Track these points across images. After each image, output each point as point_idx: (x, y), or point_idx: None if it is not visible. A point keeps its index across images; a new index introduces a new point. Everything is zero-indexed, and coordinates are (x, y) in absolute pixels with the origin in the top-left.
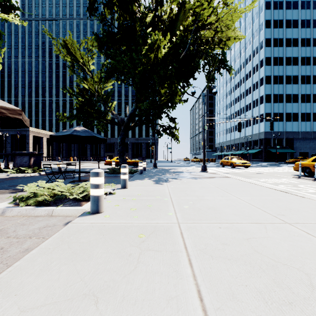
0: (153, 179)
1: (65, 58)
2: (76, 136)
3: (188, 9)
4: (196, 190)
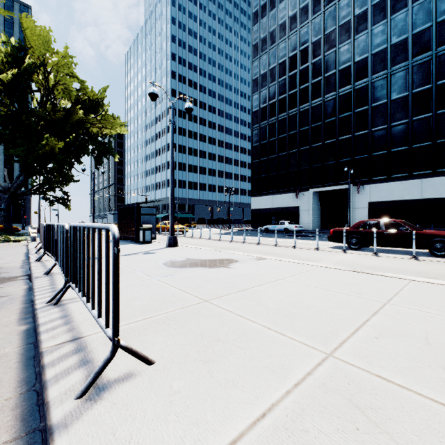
0: None
1: None
2: None
3: (78, 119)
4: None
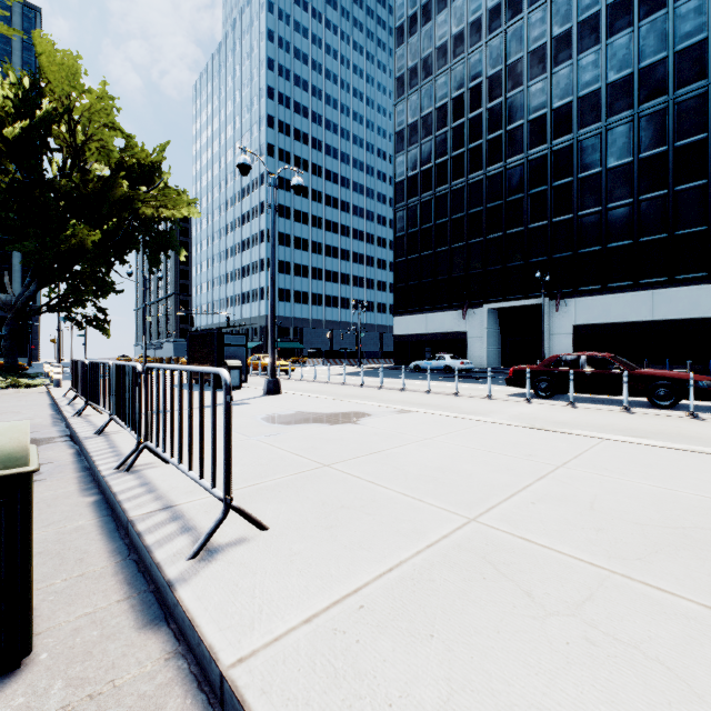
0: None
1: None
2: None
3: (122, 195)
4: None
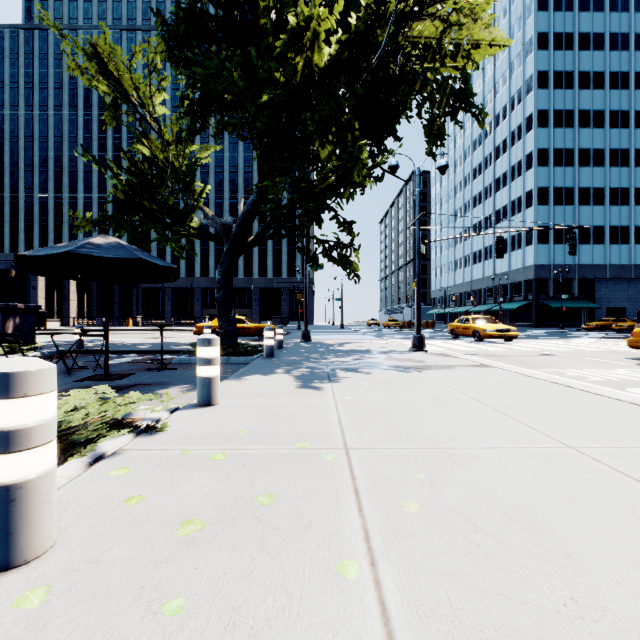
0: (298, 374)
1: (94, 84)
2: (88, 256)
3: None
4: (422, 413)
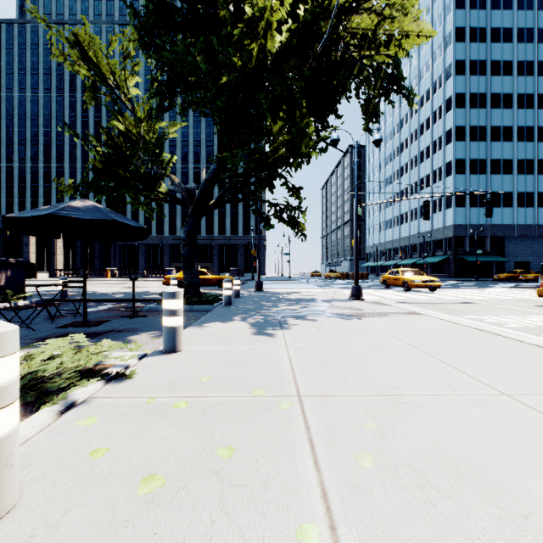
0: (253, 321)
1: (76, 68)
2: (67, 218)
3: None
4: (365, 360)
